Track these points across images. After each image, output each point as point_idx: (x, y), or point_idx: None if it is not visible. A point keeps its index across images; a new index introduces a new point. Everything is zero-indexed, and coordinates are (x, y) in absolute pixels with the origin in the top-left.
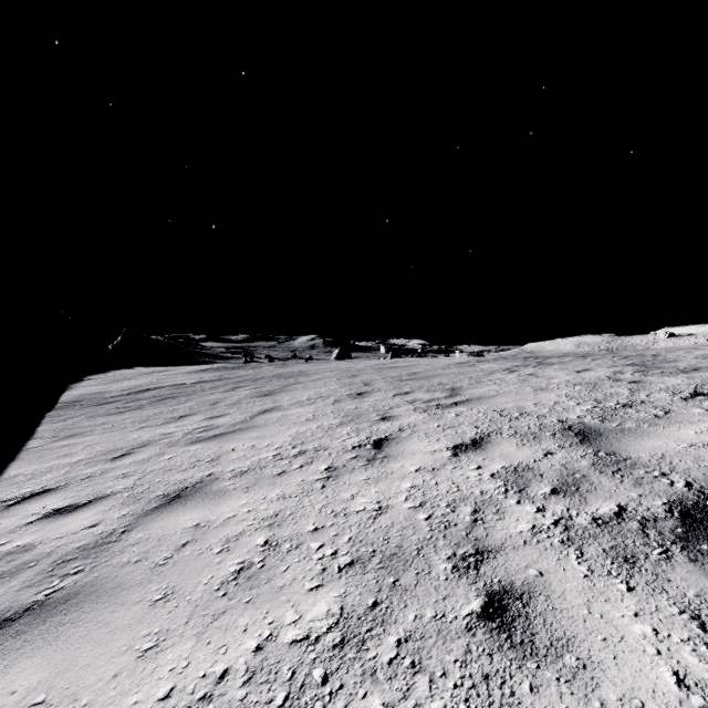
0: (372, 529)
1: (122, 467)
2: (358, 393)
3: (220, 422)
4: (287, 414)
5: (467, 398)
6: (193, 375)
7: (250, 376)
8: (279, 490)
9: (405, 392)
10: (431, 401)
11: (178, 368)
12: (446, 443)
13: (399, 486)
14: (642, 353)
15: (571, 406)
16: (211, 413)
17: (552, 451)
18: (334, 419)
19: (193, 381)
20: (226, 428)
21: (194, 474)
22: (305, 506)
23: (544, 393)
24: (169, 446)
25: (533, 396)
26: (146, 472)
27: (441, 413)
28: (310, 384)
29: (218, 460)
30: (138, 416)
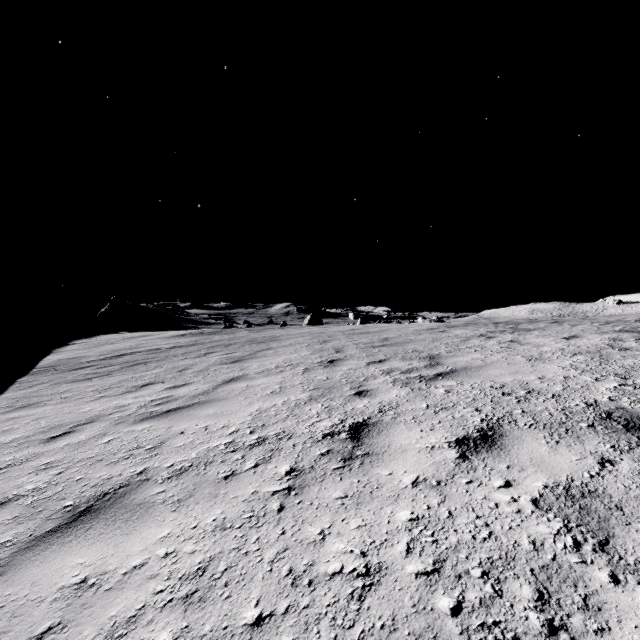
0: (357, 633)
1: (51, 452)
2: (330, 360)
3: (181, 392)
4: (252, 384)
5: (451, 369)
6: (170, 340)
7: (224, 341)
8: (219, 511)
9: (379, 360)
10: (411, 371)
11: (159, 333)
12: (444, 434)
13: (393, 516)
14: (620, 319)
15: (589, 382)
16: (175, 381)
17: (609, 458)
18: (303, 393)
19: (169, 346)
20: (183, 401)
21: (124, 469)
22: (250, 551)
23: (543, 364)
24: (116, 423)
25: (531, 368)
26: (72, 463)
27: (427, 387)
28: (280, 350)
29: (160, 448)
30: (103, 383)
